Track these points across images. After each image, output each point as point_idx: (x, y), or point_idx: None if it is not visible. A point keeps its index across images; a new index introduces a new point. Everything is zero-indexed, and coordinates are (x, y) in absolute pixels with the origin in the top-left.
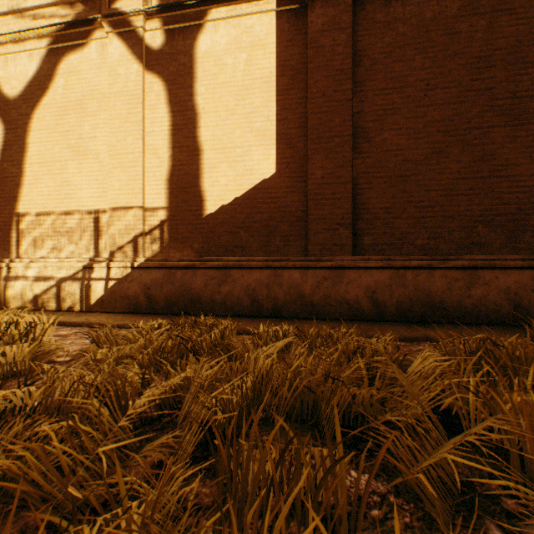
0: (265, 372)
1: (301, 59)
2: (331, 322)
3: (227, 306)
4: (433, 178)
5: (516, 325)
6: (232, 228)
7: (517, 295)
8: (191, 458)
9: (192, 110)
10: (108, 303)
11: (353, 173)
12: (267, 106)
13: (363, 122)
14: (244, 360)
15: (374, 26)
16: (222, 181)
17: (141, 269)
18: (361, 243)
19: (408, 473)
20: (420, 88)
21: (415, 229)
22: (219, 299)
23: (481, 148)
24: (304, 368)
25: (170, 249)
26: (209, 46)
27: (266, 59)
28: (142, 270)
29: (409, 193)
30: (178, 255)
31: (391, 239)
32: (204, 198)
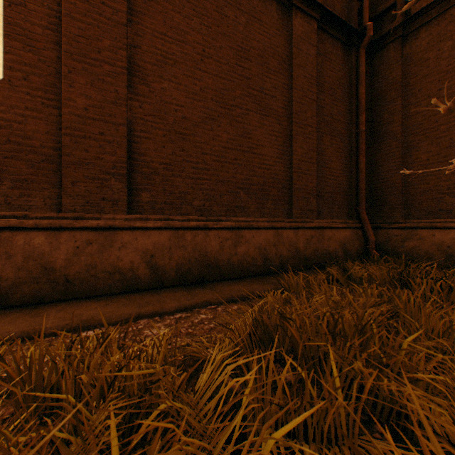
0: None
1: None
2: (97, 301)
3: None
4: (208, 143)
5: (265, 275)
6: None
7: (266, 250)
8: None
9: None
10: None
11: (129, 115)
12: None
13: (141, 60)
14: None
15: None
16: None
17: None
18: (139, 199)
19: None
20: (197, 51)
21: (194, 190)
22: None
23: (242, 126)
24: None
25: None
26: None
27: None
28: None
29: (188, 153)
30: None
31: (171, 198)
32: None
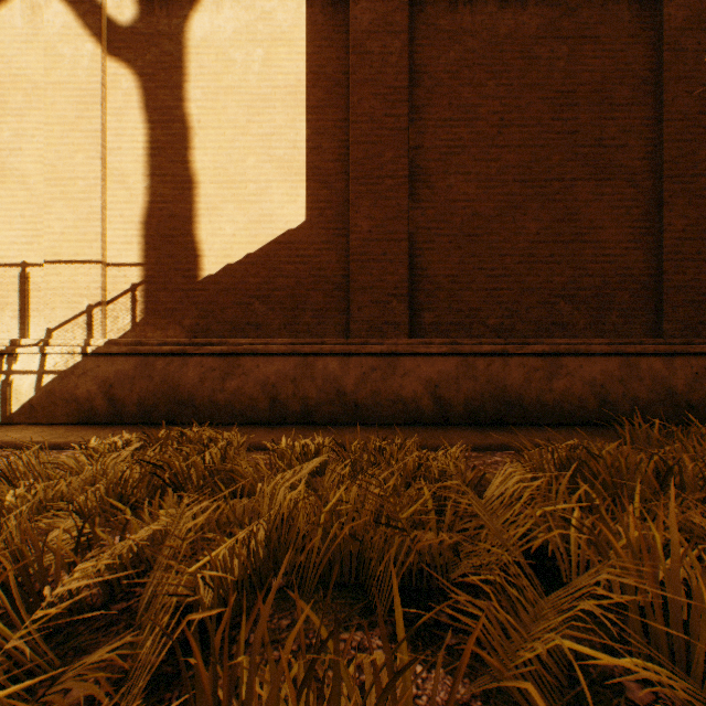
0: (288, 510)
1: (341, 67)
2: (382, 428)
3: (235, 410)
4: (508, 240)
5: (602, 425)
6: (242, 297)
7: (604, 388)
8: (155, 679)
9: (181, 122)
10: (41, 409)
11: (410, 227)
12: (293, 127)
13: (423, 160)
14: (256, 494)
15: (436, 35)
16: (227, 229)
17: (99, 357)
18: (420, 321)
19: (504, 670)
20: (492, 123)
21: (487, 305)
22: (223, 399)
23: (563, 206)
24: (345, 506)
25: (147, 327)
26: (207, 31)
27: (292, 61)
28: (100, 358)
29: (479, 258)
30: (159, 336)
31: (458, 317)
32: (201, 253)
